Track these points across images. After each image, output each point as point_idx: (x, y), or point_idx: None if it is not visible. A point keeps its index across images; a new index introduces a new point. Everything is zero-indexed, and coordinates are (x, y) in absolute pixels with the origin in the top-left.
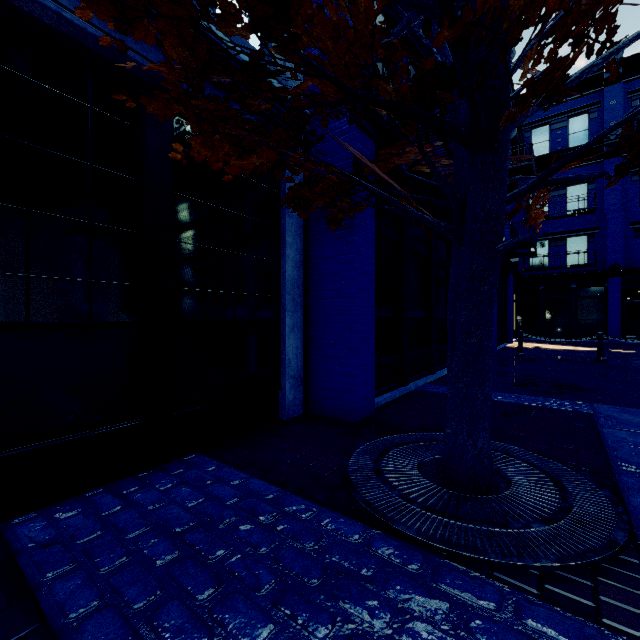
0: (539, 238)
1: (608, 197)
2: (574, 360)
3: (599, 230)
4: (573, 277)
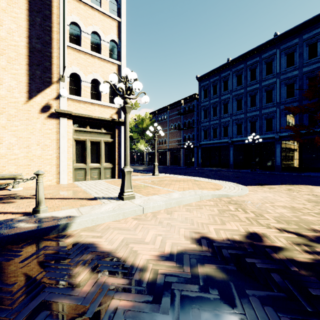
0: None
1: None
2: None
3: None
4: None
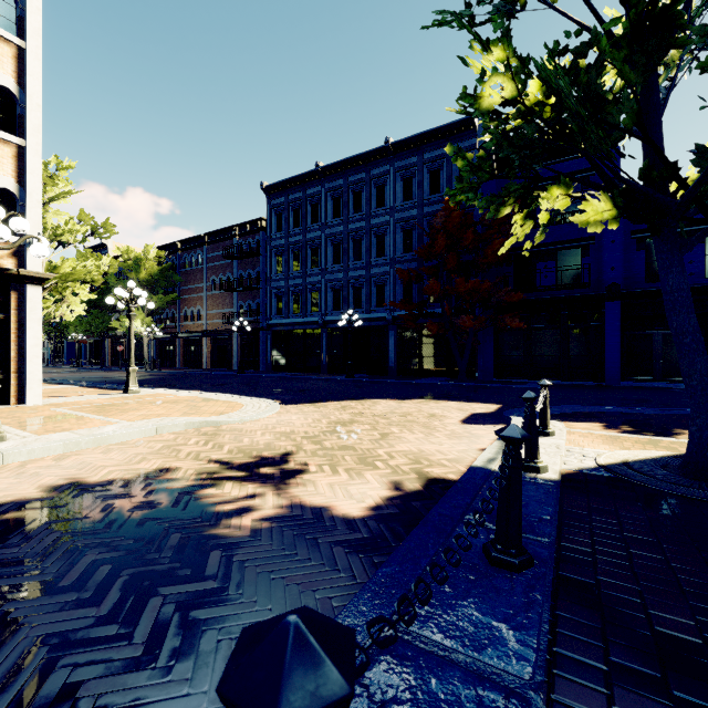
0: None
1: None
2: None
3: None
4: None
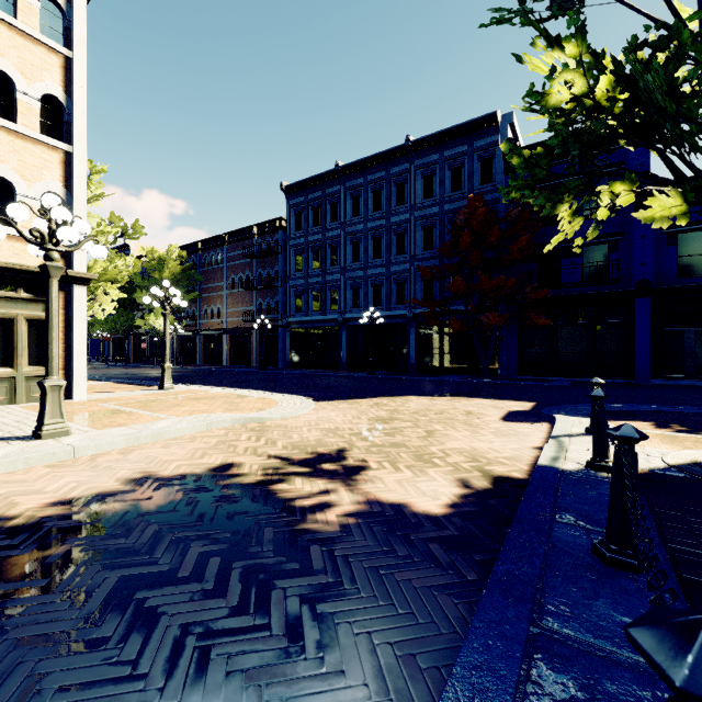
0: None
1: None
2: None
3: None
4: None
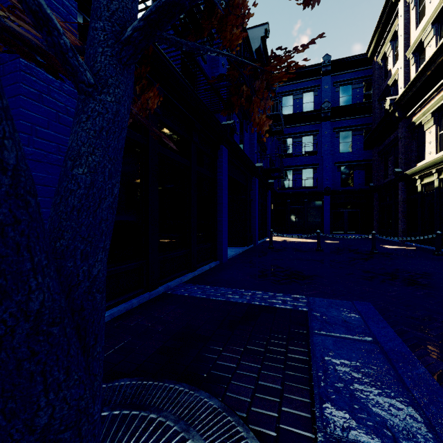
0: (287, 168)
1: (324, 145)
2: (304, 250)
3: (319, 165)
4: (305, 194)
